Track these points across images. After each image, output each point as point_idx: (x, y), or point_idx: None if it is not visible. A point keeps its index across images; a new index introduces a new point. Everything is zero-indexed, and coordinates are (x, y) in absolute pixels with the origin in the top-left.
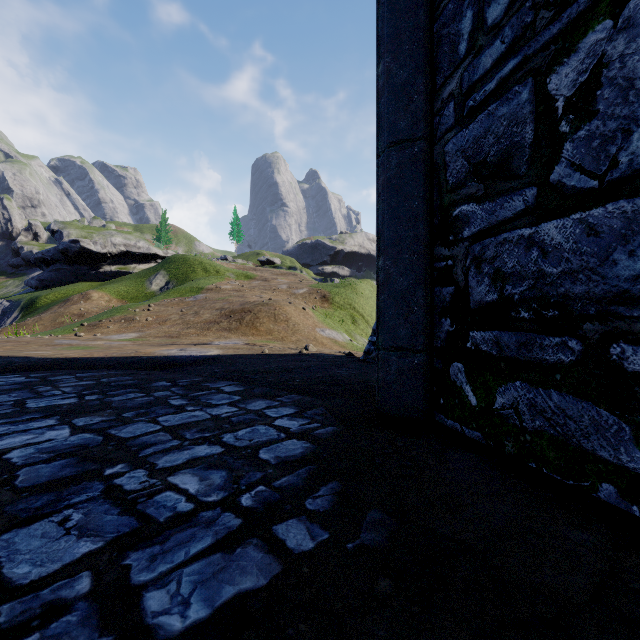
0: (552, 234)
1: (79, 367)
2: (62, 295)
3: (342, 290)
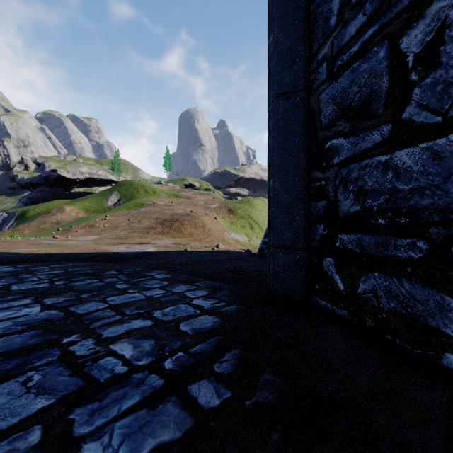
0: (404, 159)
1: (53, 260)
2: (45, 209)
3: (243, 205)
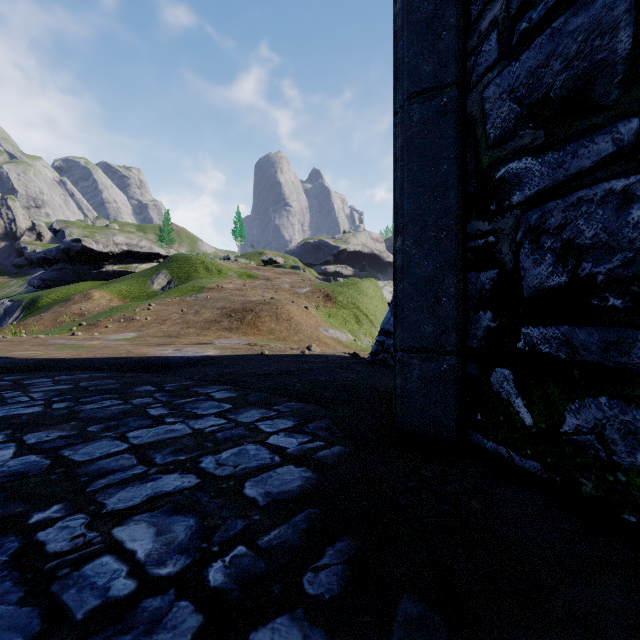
0: None
1: (63, 369)
2: (64, 295)
3: (345, 289)
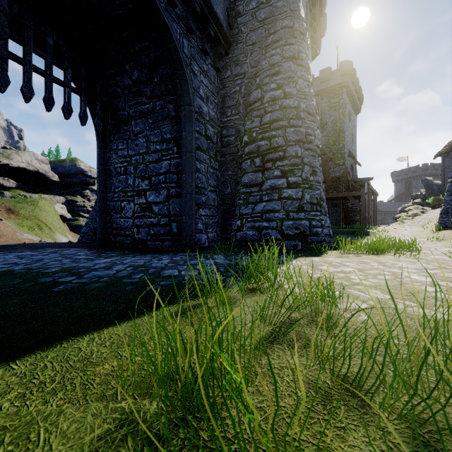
0: (122, 220)
1: None
2: None
3: (26, 205)
